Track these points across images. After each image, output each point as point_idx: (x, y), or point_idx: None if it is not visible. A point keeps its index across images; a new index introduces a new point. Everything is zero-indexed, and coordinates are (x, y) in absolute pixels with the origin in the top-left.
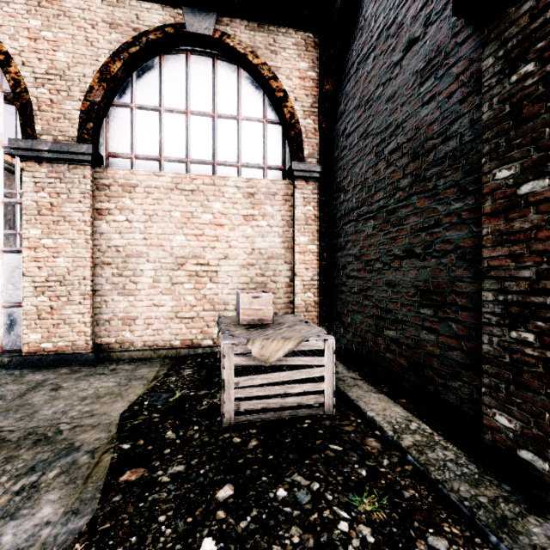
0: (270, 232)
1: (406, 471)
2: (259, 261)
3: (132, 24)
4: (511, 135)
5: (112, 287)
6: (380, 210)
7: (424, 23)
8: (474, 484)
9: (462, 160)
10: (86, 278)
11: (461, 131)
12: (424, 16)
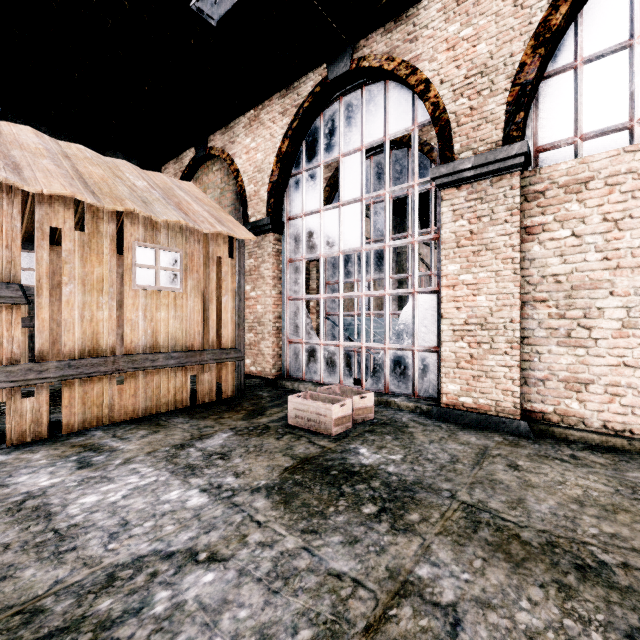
0: None
1: None
2: None
3: None
4: None
5: (547, 333)
6: None
7: None
8: None
9: None
10: (513, 320)
11: None
12: None
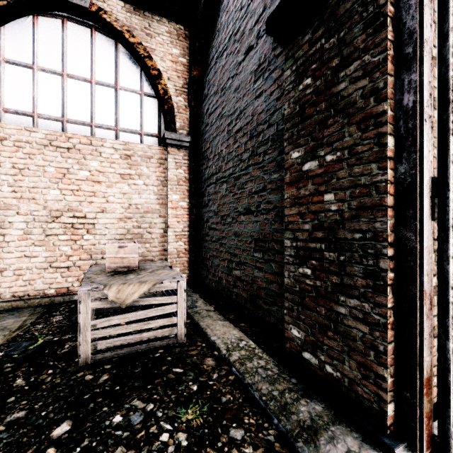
0: (146, 190)
1: (229, 380)
2: (135, 215)
3: None
4: (300, 127)
5: None
6: (230, 176)
7: (256, 36)
8: (273, 382)
9: (278, 142)
10: None
11: (277, 120)
12: (256, 31)
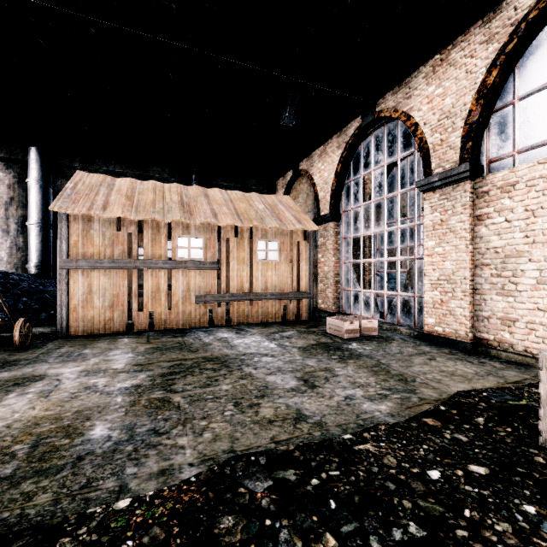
0: None
1: None
2: None
3: (509, 21)
4: None
5: (490, 287)
6: None
7: None
8: None
9: None
10: (466, 277)
11: None
12: None
